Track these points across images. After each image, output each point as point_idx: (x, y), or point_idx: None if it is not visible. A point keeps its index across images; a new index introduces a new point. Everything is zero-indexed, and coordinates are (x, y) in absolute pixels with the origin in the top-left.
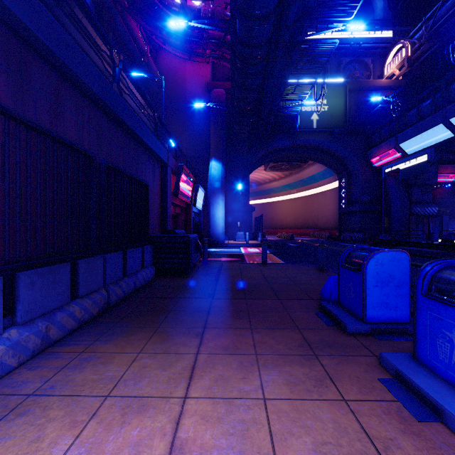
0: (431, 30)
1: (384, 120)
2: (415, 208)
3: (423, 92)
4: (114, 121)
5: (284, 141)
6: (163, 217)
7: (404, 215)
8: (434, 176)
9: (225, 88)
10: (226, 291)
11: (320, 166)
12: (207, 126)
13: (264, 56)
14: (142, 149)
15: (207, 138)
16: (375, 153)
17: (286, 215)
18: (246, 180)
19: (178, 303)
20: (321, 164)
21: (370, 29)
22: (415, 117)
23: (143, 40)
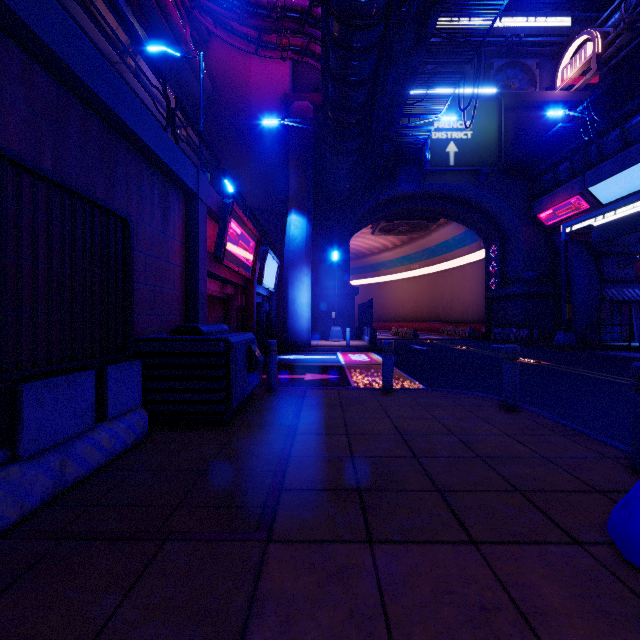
0: (636, 11)
1: (563, 151)
2: (609, 290)
3: (633, 101)
4: (15, 40)
5: (404, 185)
6: (189, 300)
7: (592, 301)
8: (638, 240)
9: (313, 103)
10: (310, 497)
11: (457, 227)
12: (284, 162)
13: (381, 12)
14: (129, 149)
15: (285, 182)
16: (547, 204)
17: (404, 301)
18: (345, 247)
19: (148, 572)
20: (459, 224)
21: (537, 14)
22: (617, 143)
23: (178, 16)
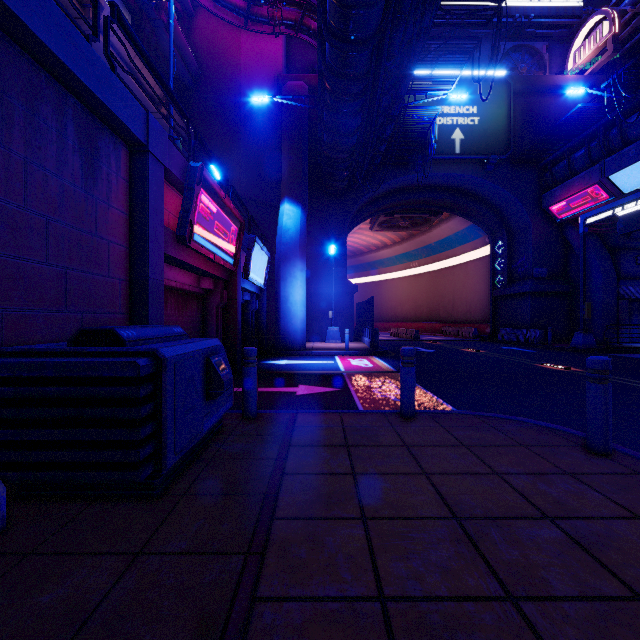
0: None
1: (579, 137)
2: (626, 288)
3: None
4: None
5: (406, 175)
6: (135, 293)
7: (609, 299)
8: None
9: (308, 85)
10: None
11: (461, 222)
12: (277, 149)
13: None
14: (6, 43)
15: (278, 170)
16: (560, 195)
17: (402, 300)
18: (342, 241)
19: None
20: (462, 218)
21: None
22: None
23: None
